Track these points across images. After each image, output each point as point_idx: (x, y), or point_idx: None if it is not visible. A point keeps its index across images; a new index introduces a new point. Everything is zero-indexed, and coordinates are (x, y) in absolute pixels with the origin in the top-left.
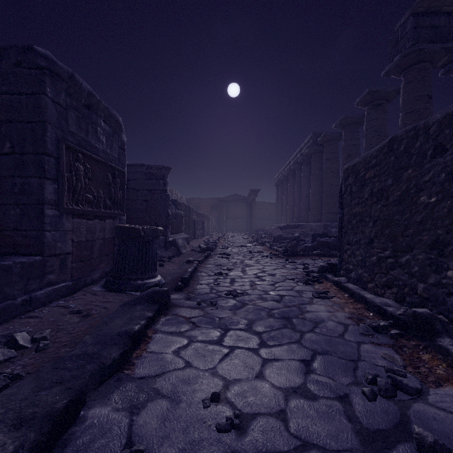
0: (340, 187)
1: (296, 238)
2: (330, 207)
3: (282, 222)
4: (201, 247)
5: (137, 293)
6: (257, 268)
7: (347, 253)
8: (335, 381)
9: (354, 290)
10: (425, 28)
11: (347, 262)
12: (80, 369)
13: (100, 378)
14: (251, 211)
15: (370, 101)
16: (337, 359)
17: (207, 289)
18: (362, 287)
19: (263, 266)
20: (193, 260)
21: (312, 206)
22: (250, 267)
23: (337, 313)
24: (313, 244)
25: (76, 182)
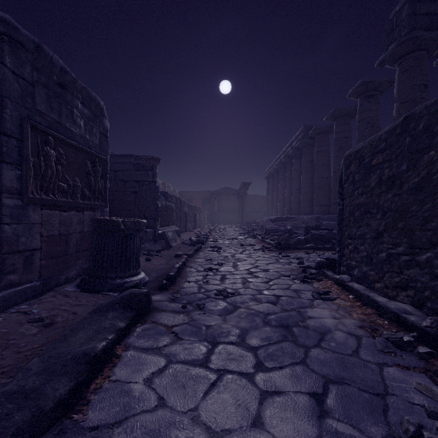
0: (340, 176)
1: (289, 230)
2: (322, 200)
3: (272, 215)
4: (192, 240)
5: (116, 293)
6: (249, 263)
7: (349, 248)
8: (363, 432)
9: (361, 291)
10: (421, 15)
11: (348, 258)
12: (2, 422)
13: (32, 433)
14: (242, 204)
15: (363, 92)
16: (358, 392)
17: (195, 288)
18: (368, 286)
19: (256, 260)
20: (182, 254)
21: (303, 198)
22: (242, 262)
23: (344, 320)
24: (307, 237)
25: (46, 168)
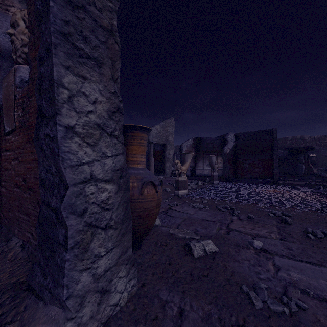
0: None
1: None
2: None
3: None
4: None
5: None
6: None
7: None
8: None
9: None
10: None
11: None
12: None
13: None
14: None
15: None
16: None
17: None
18: None
19: None
20: None
21: None
22: None
23: None
24: None
25: None
